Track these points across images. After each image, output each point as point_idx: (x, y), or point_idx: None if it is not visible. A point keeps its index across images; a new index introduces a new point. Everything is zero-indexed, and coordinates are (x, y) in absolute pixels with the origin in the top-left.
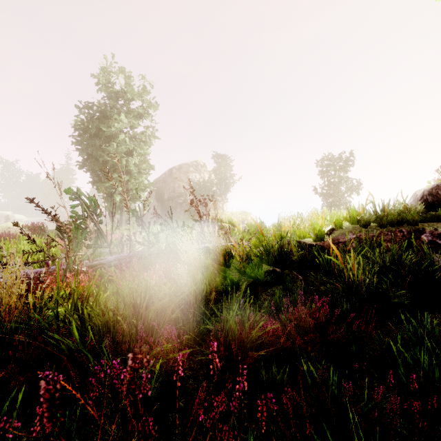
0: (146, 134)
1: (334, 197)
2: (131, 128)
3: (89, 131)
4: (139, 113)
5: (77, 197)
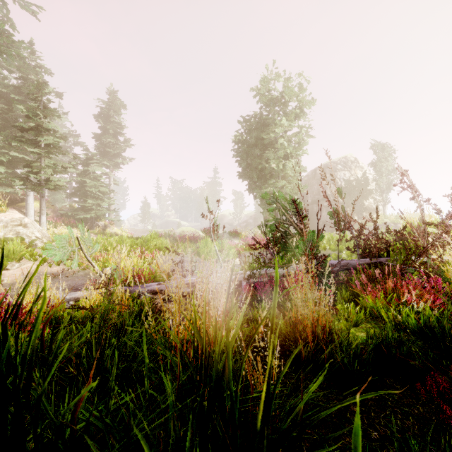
0: (299, 135)
1: None
2: (286, 131)
3: (248, 142)
4: (295, 114)
5: (274, 201)
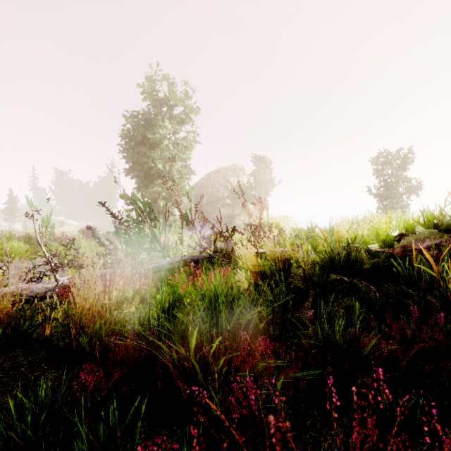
0: (187, 139)
1: (391, 199)
2: (174, 134)
3: (135, 139)
4: (181, 118)
5: (132, 202)
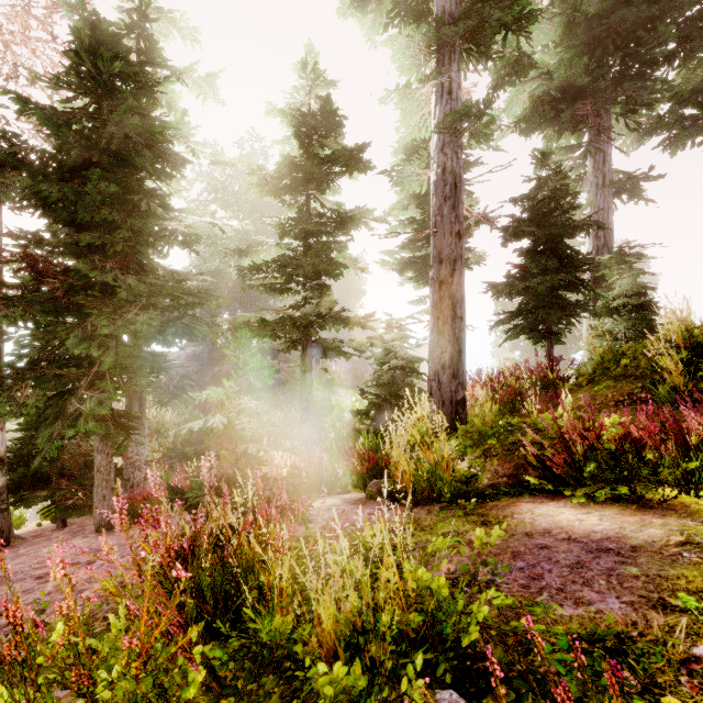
0: None
1: None
2: None
3: None
4: None
5: None
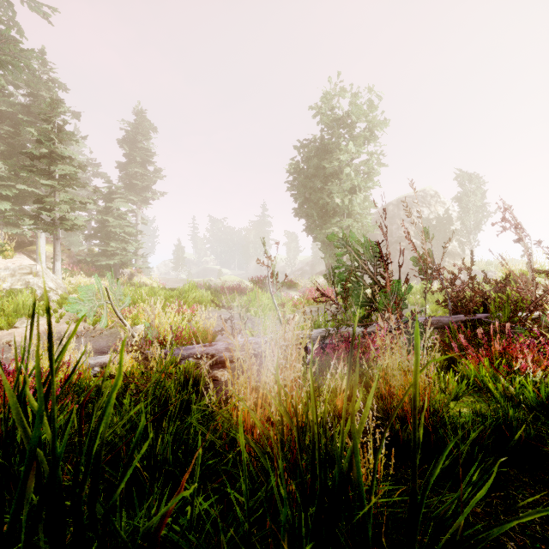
0: (369, 163)
1: None
2: (352, 159)
3: (306, 172)
4: (364, 137)
5: (343, 244)
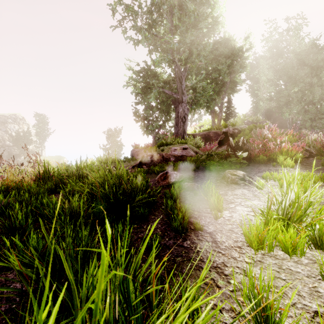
0: None
1: (113, 150)
2: None
3: None
4: None
5: None
